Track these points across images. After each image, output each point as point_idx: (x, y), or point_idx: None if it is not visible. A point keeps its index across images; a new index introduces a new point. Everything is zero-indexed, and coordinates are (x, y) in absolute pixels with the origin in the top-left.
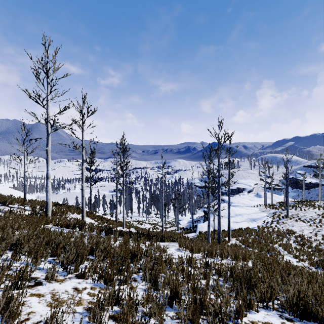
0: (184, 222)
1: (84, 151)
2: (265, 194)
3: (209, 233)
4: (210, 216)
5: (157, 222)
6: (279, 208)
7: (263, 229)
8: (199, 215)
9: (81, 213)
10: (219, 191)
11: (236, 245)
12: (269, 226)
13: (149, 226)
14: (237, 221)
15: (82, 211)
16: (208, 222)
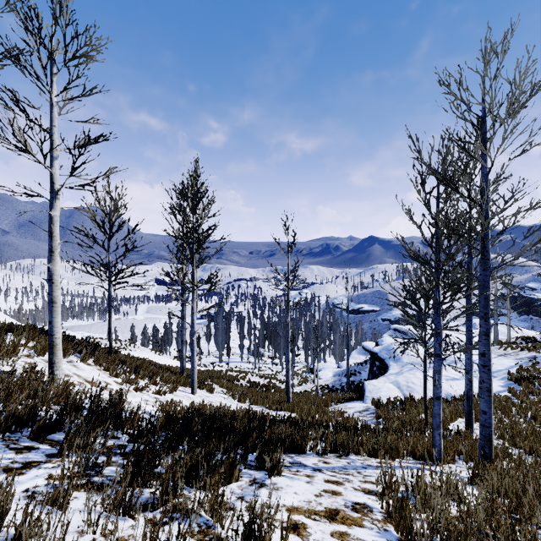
0: (326, 374)
1: (56, 164)
2: (495, 320)
3: (439, 419)
4: (442, 369)
5: (275, 373)
6: (537, 350)
7: (527, 396)
8: (355, 361)
9: (77, 355)
10: (487, 284)
11: (507, 453)
12: (537, 390)
13: (259, 382)
14: (453, 376)
15: (49, 347)
16: (437, 386)
